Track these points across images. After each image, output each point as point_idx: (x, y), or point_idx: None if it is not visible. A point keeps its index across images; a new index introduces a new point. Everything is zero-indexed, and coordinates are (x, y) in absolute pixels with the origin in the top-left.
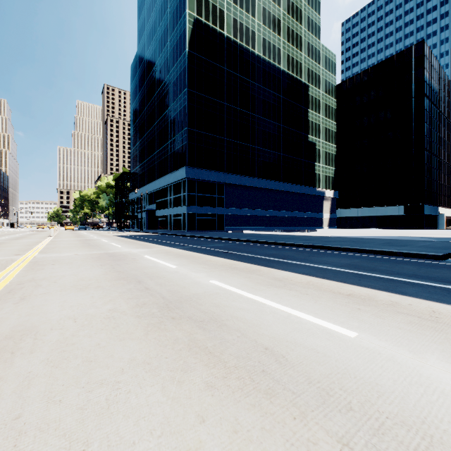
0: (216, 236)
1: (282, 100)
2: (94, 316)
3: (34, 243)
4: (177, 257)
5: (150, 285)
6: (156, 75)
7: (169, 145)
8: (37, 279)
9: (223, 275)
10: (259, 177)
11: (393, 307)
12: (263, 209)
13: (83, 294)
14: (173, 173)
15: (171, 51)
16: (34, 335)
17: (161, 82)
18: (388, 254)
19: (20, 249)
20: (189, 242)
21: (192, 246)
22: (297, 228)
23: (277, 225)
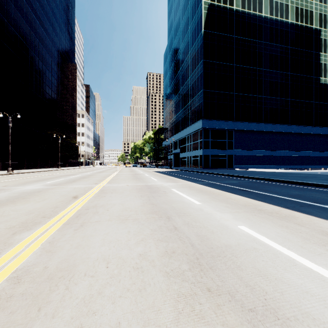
0: (228, 173)
1: (289, 50)
2: (124, 261)
3: (107, 175)
4: (199, 192)
5: (178, 224)
6: (180, 57)
7: (189, 105)
8: (98, 205)
9: (252, 220)
10: (266, 122)
11: None
12: (270, 150)
13: (122, 227)
14: (192, 125)
15: (191, 36)
16: (68, 280)
17: (183, 60)
18: None
19: (99, 179)
20: (206, 177)
21: (210, 182)
22: (306, 167)
23: (285, 164)
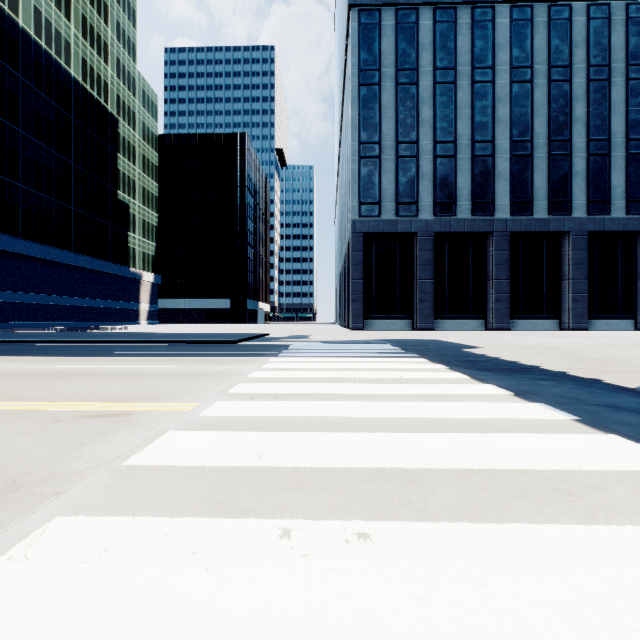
0: None
1: (73, 124)
2: None
3: None
4: None
5: None
6: None
7: None
8: None
9: (66, 363)
10: (28, 237)
11: (193, 360)
12: (35, 293)
13: None
14: None
15: None
16: None
17: None
18: (204, 343)
19: None
20: None
21: None
22: (99, 324)
23: (65, 320)
